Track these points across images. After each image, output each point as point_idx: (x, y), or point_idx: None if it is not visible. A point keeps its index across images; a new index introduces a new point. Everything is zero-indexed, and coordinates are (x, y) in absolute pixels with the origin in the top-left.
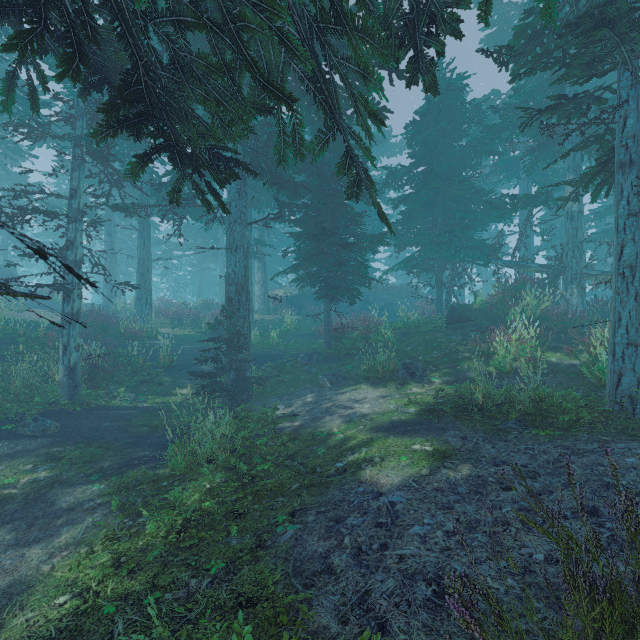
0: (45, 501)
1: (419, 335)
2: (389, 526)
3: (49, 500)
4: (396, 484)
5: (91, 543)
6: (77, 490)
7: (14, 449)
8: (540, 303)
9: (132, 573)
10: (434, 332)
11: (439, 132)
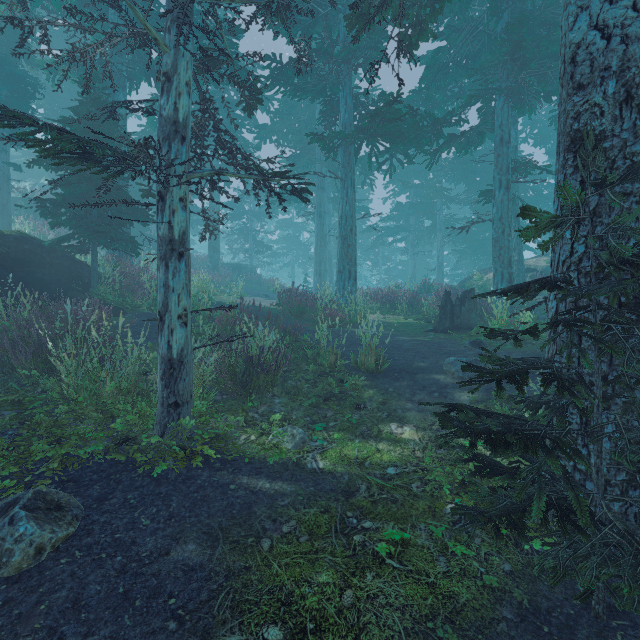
0: None
1: None
2: None
3: None
4: None
5: None
6: None
7: None
8: None
9: None
10: None
11: None
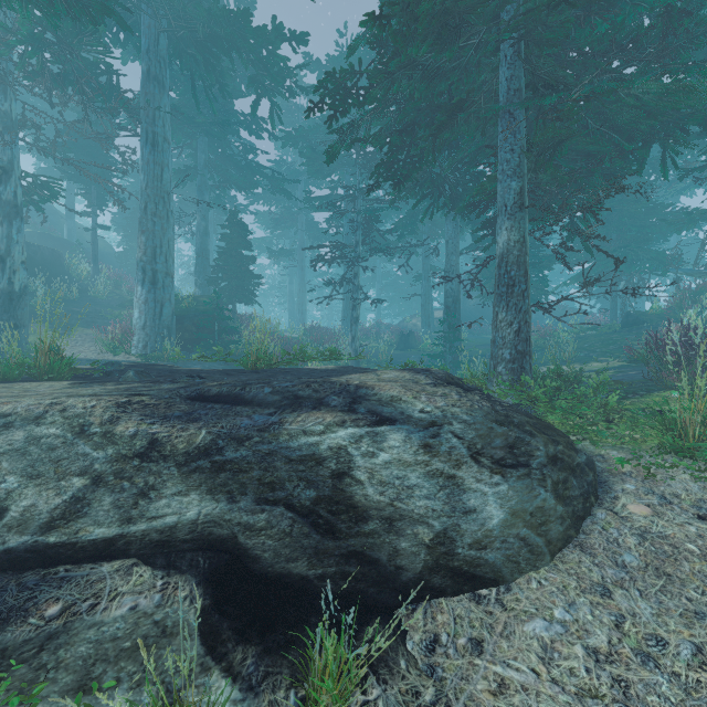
0: None
1: (594, 337)
2: None
3: None
4: None
5: None
6: None
7: None
8: None
9: None
10: (609, 334)
11: None
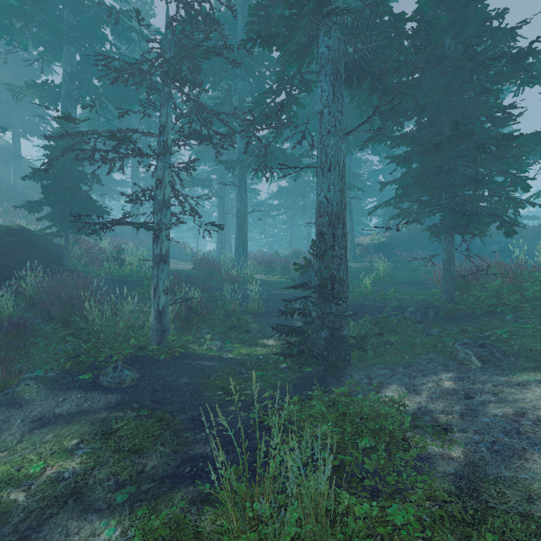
0: None
1: None
2: None
3: None
4: None
5: None
6: (81, 532)
7: (80, 407)
8: None
9: None
10: None
11: None
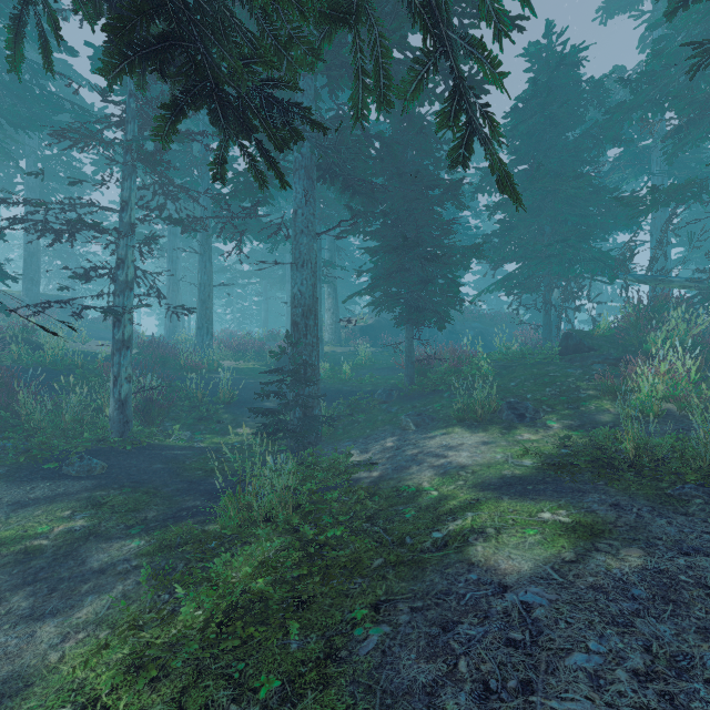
0: (76, 558)
1: (524, 368)
2: (528, 648)
3: (80, 557)
4: (526, 573)
5: (115, 624)
6: (113, 546)
7: (55, 491)
8: (690, 327)
9: (155, 680)
10: (544, 365)
11: (547, 120)
